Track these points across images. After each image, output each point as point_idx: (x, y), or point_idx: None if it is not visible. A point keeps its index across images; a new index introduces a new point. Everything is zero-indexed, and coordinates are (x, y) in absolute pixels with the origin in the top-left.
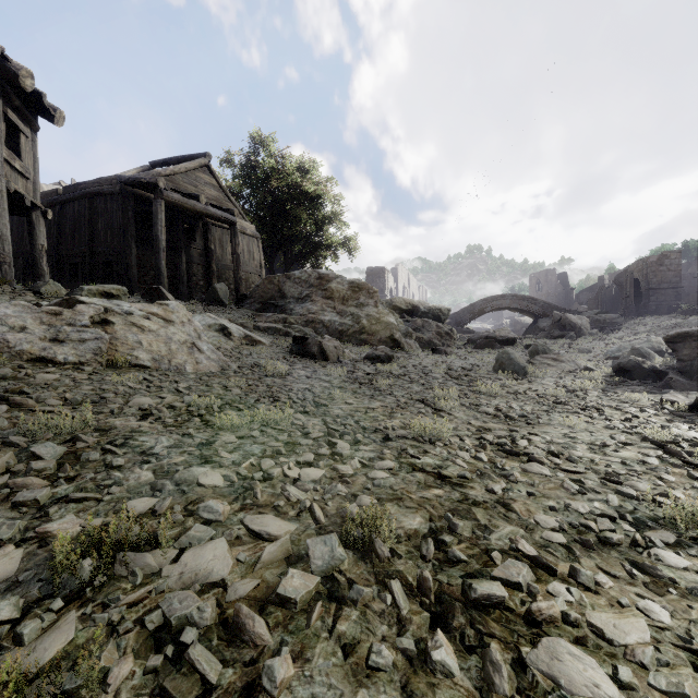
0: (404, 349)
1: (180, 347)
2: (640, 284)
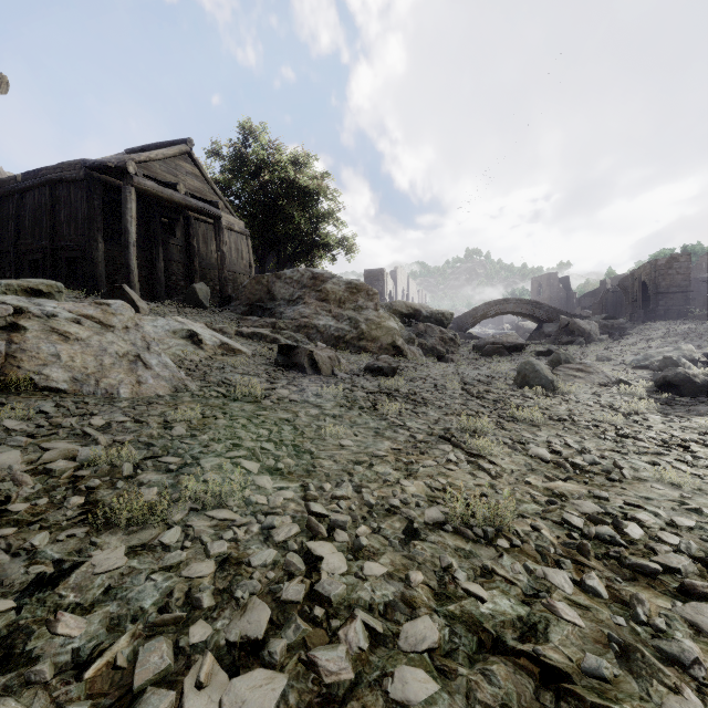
0: (407, 357)
1: (117, 361)
2: (648, 288)
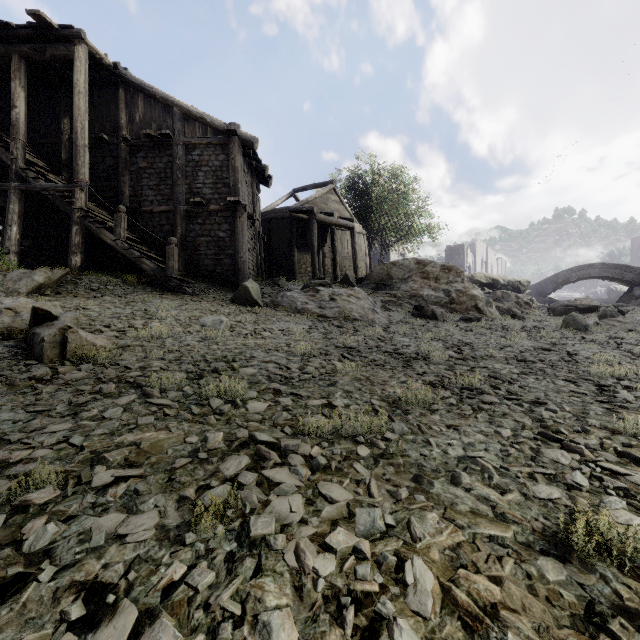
0: (486, 315)
1: (368, 311)
2: None
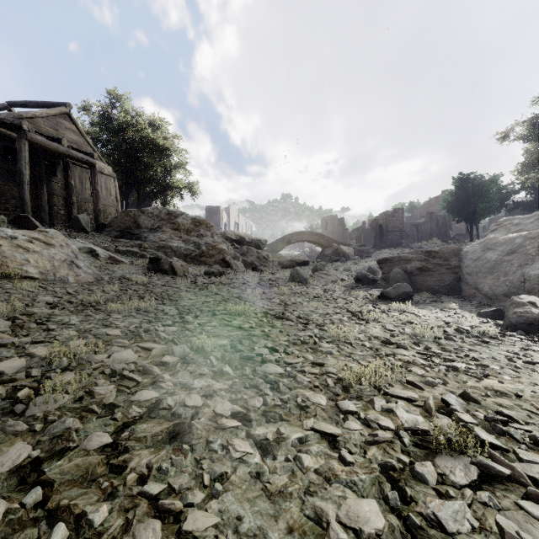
0: (232, 268)
1: (61, 264)
2: (383, 228)
